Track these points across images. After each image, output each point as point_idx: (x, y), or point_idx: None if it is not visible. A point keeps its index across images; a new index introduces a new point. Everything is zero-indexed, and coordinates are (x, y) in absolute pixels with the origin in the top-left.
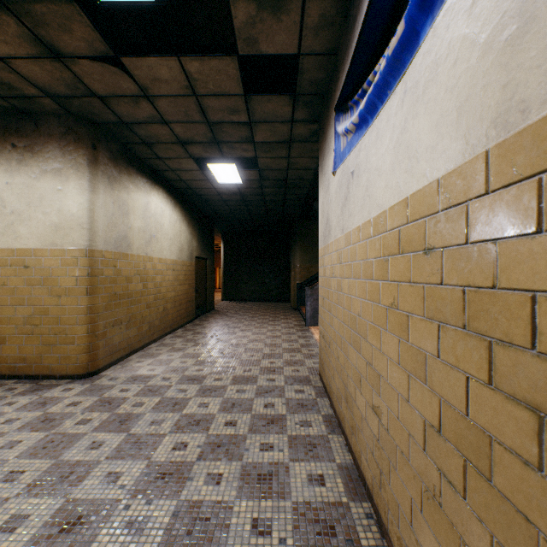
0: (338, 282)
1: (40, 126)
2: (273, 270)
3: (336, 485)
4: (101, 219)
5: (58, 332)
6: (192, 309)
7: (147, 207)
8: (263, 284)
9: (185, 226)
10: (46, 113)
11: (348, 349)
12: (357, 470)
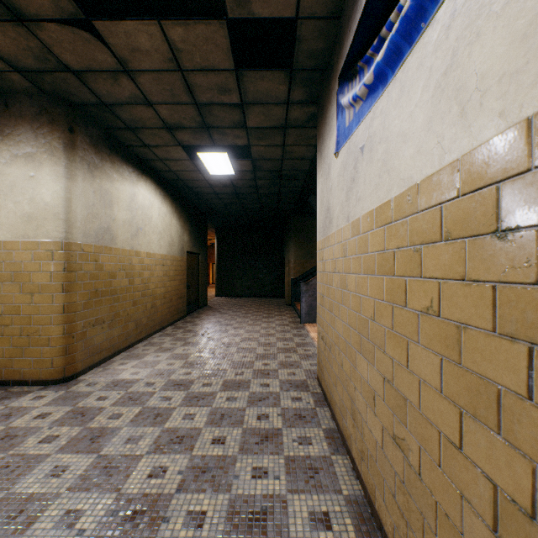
0: (342, 278)
1: (11, 106)
2: (266, 265)
3: (345, 529)
4: (79, 209)
5: (30, 333)
6: (183, 306)
7: (133, 198)
8: (257, 279)
9: (176, 219)
10: (17, 91)
11: (355, 357)
12: (369, 506)
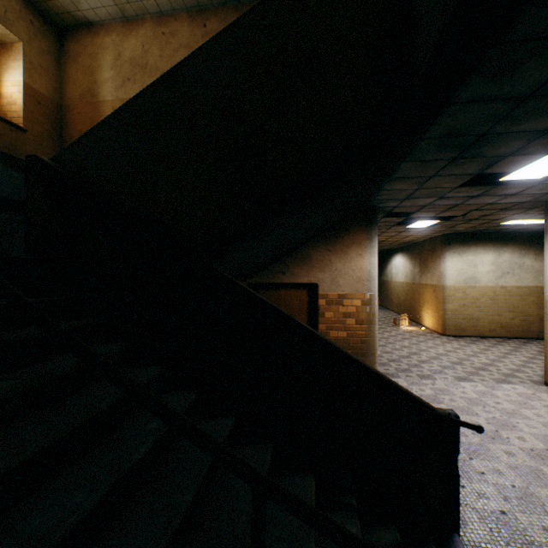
0: None
1: None
2: None
3: None
4: None
5: None
6: None
7: None
8: None
9: None
10: None
11: None
12: None
